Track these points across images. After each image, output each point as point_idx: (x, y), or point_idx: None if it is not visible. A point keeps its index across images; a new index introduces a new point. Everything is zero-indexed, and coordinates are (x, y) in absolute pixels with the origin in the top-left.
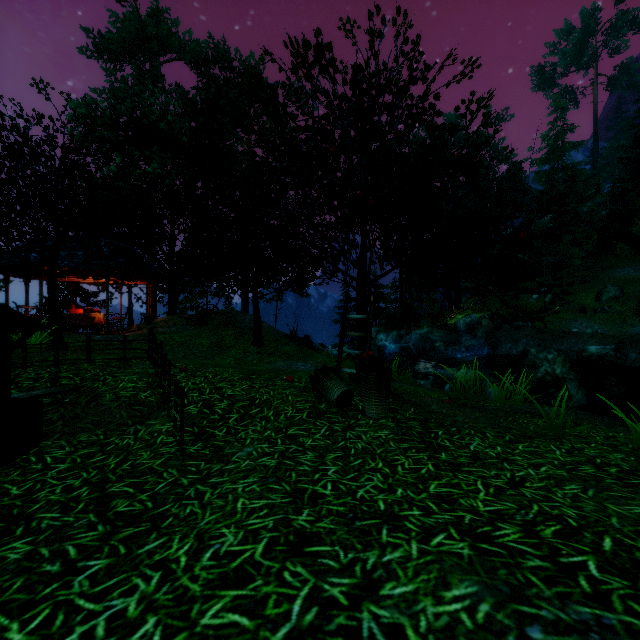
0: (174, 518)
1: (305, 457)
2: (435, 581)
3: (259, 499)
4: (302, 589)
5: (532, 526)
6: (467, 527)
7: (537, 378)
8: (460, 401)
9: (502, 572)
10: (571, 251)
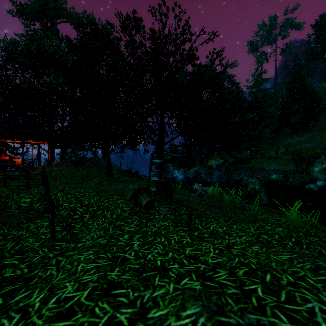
0: (38, 278)
1: (123, 237)
2: (179, 306)
3: (92, 263)
4: (104, 318)
5: (234, 270)
6: (201, 273)
7: (247, 191)
8: (209, 204)
9: (214, 298)
10: (264, 130)
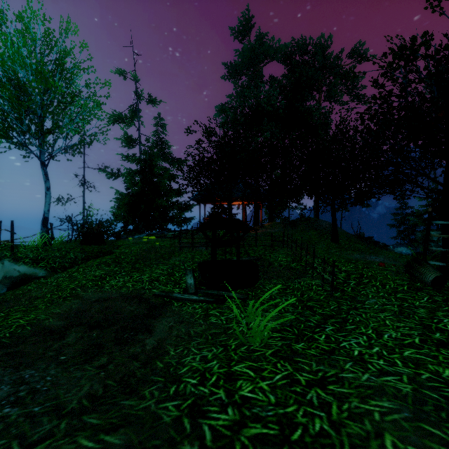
0: (352, 320)
1: (418, 310)
2: None
3: (399, 323)
4: None
5: None
6: None
7: None
8: None
9: None
10: None
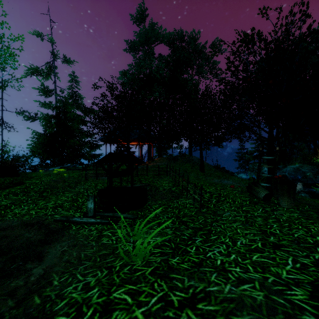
0: (215, 231)
1: (257, 219)
2: None
3: (246, 230)
4: (288, 258)
5: None
6: None
7: None
8: None
9: None
10: None
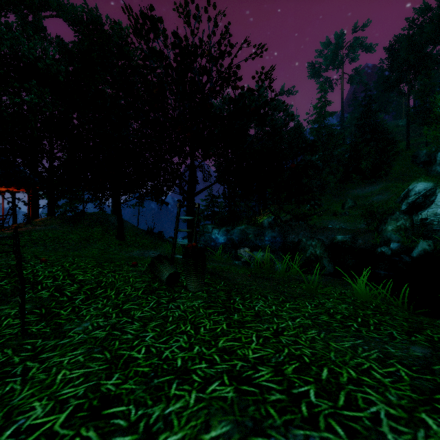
0: None
1: (131, 327)
2: (200, 426)
3: (79, 369)
4: None
5: (281, 366)
6: (237, 373)
7: (306, 257)
8: (257, 275)
9: (251, 409)
10: (329, 178)
